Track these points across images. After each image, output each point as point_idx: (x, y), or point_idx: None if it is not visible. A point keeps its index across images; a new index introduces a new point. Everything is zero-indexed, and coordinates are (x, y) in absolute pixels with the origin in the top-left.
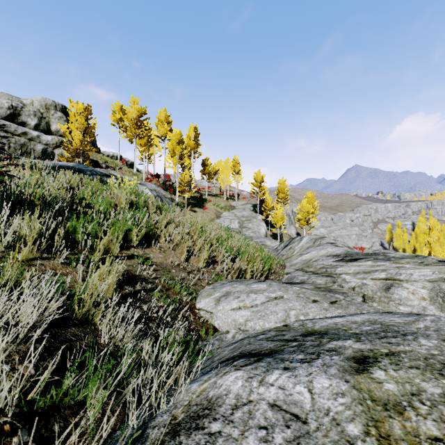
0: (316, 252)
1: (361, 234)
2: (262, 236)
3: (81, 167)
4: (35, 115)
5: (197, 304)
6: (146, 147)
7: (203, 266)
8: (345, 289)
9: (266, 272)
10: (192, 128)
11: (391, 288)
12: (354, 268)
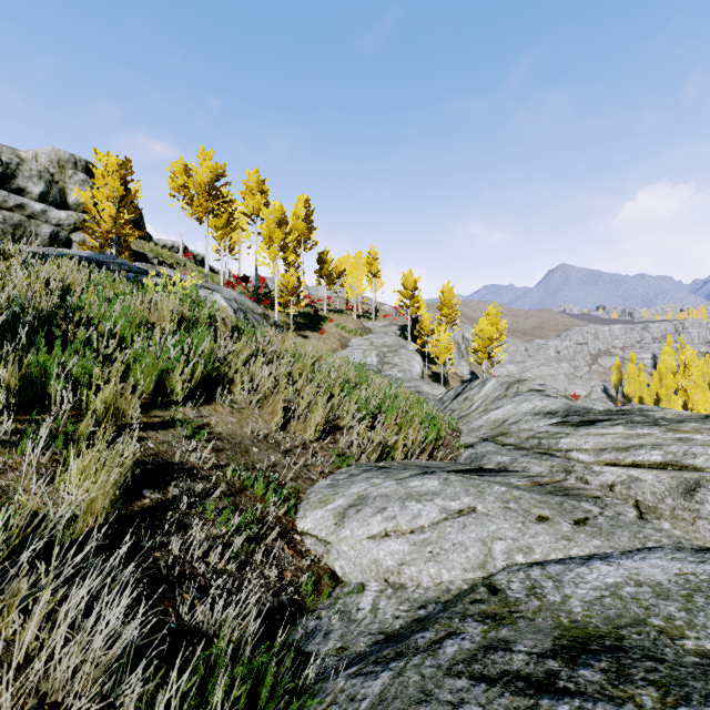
0: (512, 406)
1: (573, 374)
2: (416, 377)
3: (104, 259)
4: (40, 177)
5: (298, 523)
6: (225, 231)
7: (314, 438)
8: (593, 488)
9: (431, 446)
10: (302, 201)
11: (699, 492)
12: (593, 439)
